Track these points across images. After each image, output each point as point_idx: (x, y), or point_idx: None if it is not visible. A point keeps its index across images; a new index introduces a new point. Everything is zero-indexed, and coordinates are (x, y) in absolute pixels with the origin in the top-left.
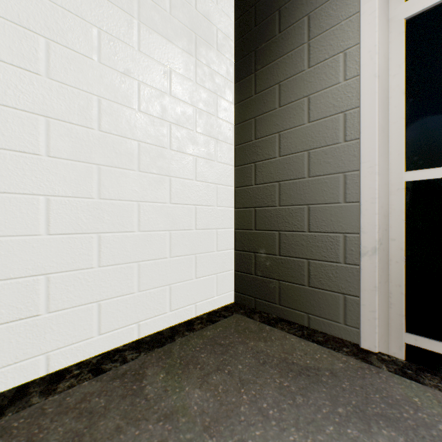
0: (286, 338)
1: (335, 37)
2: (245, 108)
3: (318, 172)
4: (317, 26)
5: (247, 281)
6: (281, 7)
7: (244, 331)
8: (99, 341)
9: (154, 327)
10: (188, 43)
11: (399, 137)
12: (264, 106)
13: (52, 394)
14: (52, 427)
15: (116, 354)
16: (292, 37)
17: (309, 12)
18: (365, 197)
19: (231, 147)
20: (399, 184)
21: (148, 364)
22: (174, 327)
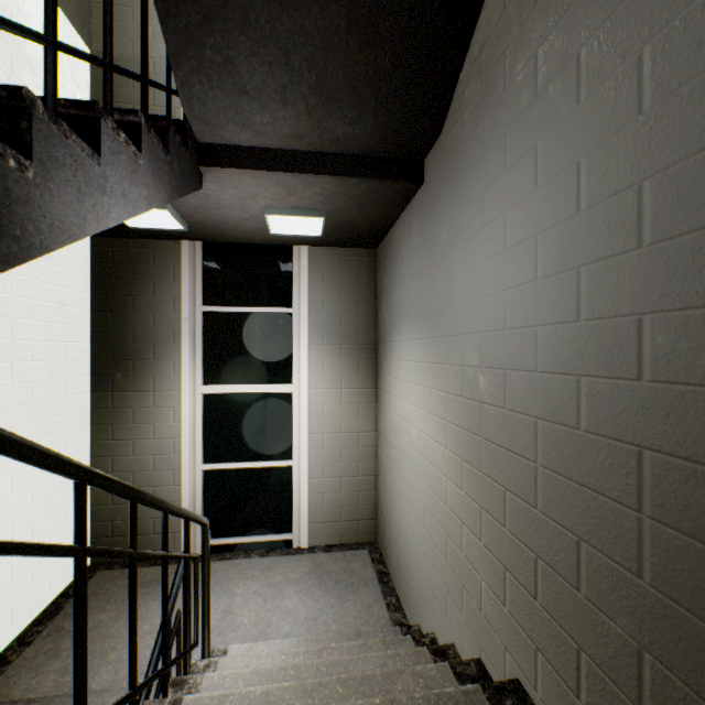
0: (142, 570)
1: (170, 397)
2: (103, 415)
3: (160, 468)
4: (160, 386)
5: (105, 543)
6: (135, 359)
7: (113, 578)
8: (12, 632)
9: (41, 608)
10: (61, 389)
11: (200, 448)
12: (121, 418)
13: (13, 661)
14: (37, 661)
15: (28, 633)
16: (143, 383)
17: (154, 374)
18: (184, 484)
19: (89, 443)
20: (200, 471)
21: (61, 623)
22: (55, 602)
